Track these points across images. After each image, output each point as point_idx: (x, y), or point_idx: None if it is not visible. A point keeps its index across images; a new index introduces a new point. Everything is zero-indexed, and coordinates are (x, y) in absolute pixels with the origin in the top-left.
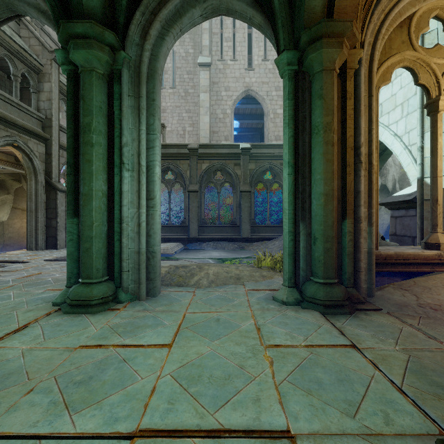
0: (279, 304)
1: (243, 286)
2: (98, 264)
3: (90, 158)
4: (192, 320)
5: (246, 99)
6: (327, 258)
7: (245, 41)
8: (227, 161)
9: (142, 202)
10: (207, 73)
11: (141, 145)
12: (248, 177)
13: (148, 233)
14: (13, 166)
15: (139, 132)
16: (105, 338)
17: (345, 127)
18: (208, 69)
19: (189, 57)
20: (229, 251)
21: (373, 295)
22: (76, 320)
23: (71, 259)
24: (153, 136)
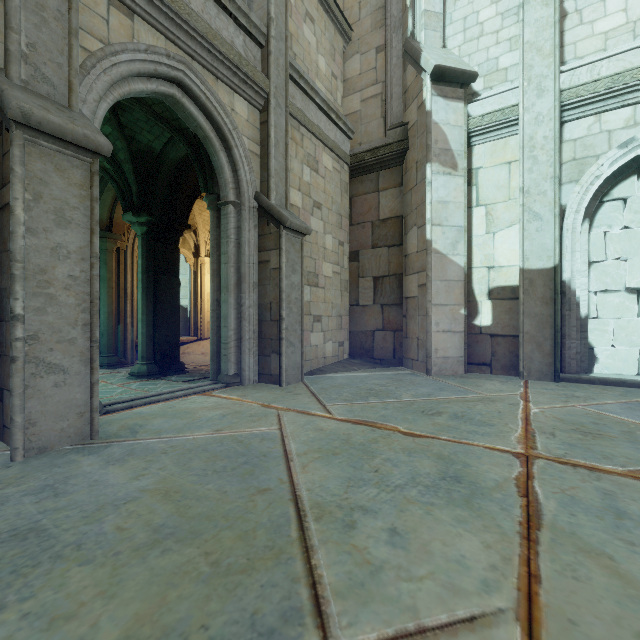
0: None
1: None
2: None
3: None
4: None
5: None
6: (110, 344)
7: None
8: None
9: None
10: None
11: None
12: None
13: None
14: None
15: None
16: None
17: (119, 278)
18: None
19: None
20: None
21: (134, 361)
22: None
23: None
24: None
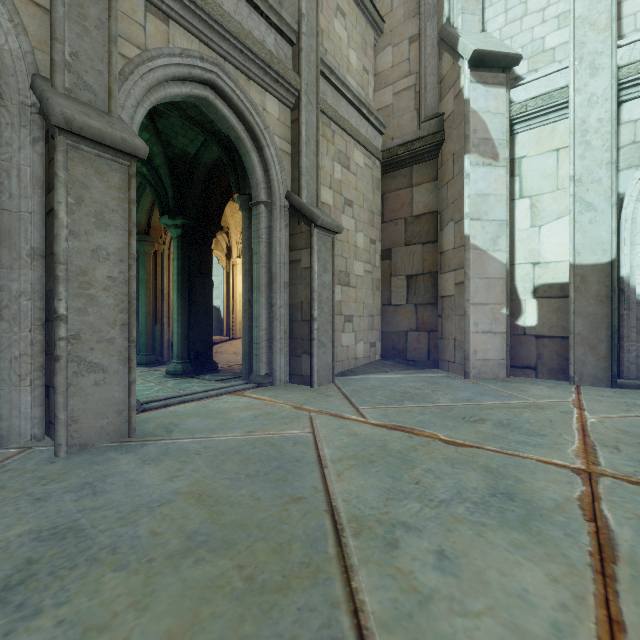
0: None
1: None
2: None
3: None
4: None
5: None
6: (148, 343)
7: None
8: None
9: None
10: None
11: None
12: None
13: None
14: None
15: None
16: None
17: (157, 279)
18: None
19: None
20: None
21: (170, 360)
22: None
23: None
24: None
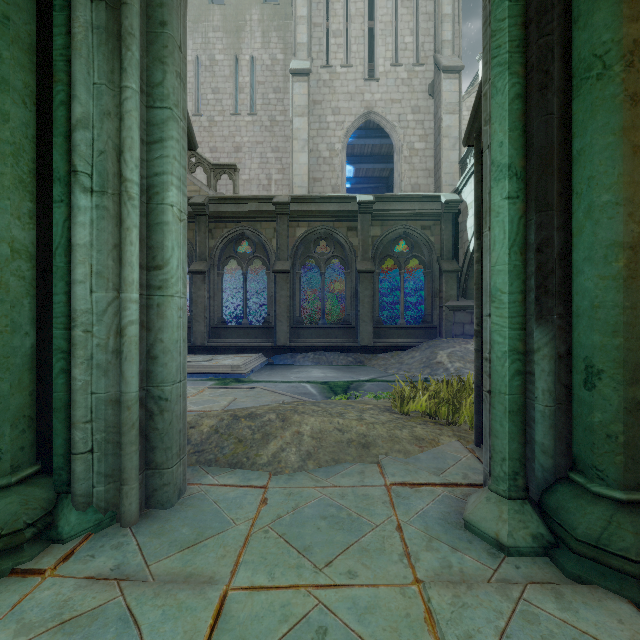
0: (488, 551)
1: (379, 470)
2: None
3: None
4: (240, 633)
5: (365, 130)
6: (636, 429)
7: (364, 36)
8: (335, 223)
9: (127, 275)
10: (305, 85)
11: (124, 127)
12: (369, 248)
13: (150, 351)
14: None
15: (119, 96)
16: None
17: None
18: (306, 80)
19: (277, 66)
20: (340, 368)
21: None
22: None
23: None
24: (162, 112)
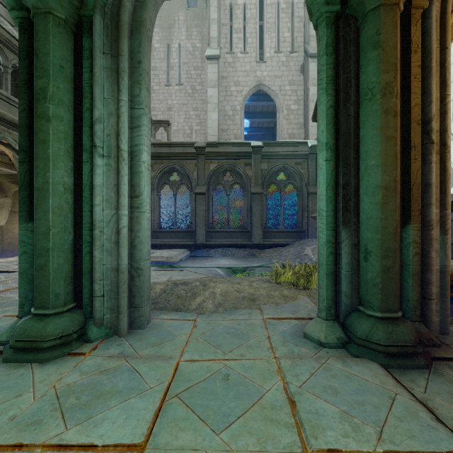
0: (314, 346)
1: (260, 312)
2: (58, 288)
3: (45, 137)
4: (187, 376)
5: (257, 96)
6: (387, 281)
7: (256, 32)
8: (237, 160)
9: (122, 201)
10: (216, 66)
11: (120, 121)
12: (259, 178)
13: (132, 243)
14: (8, 167)
15: (117, 104)
16: (35, 425)
17: (407, 92)
18: (216, 62)
19: (197, 51)
20: (240, 259)
21: (448, 333)
22: (13, 377)
23: (24, 279)
24: (139, 111)
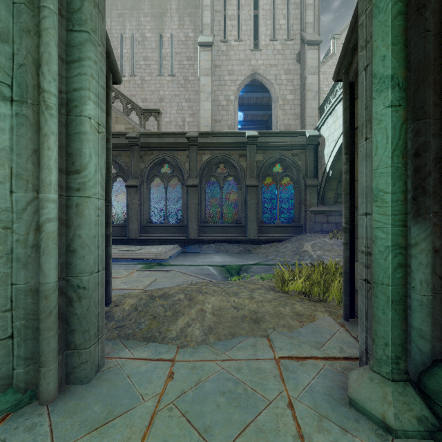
0: (375, 432)
1: (269, 344)
2: None
3: None
4: None
5: (251, 87)
6: None
7: (250, 20)
8: (231, 151)
9: (45, 177)
10: (209, 54)
11: (41, 43)
12: (254, 169)
13: (70, 246)
14: None
15: (38, 16)
16: None
17: None
18: (209, 50)
19: (189, 41)
20: (234, 255)
21: None
22: None
23: None
24: (80, 35)
